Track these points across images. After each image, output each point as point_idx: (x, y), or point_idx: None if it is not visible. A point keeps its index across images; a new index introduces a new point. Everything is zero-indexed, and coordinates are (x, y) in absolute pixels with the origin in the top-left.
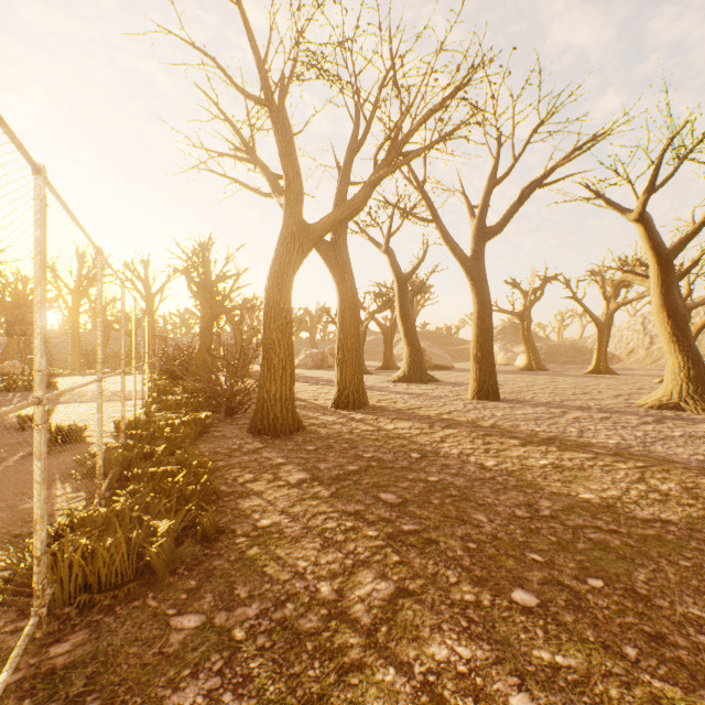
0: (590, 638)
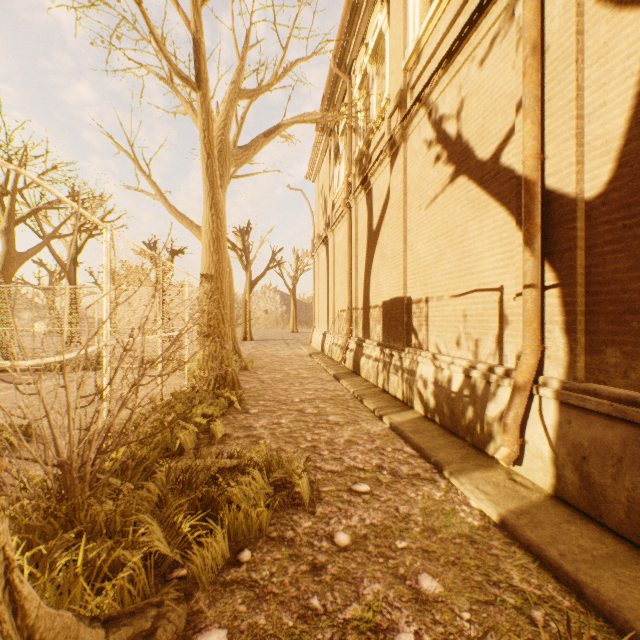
0: None
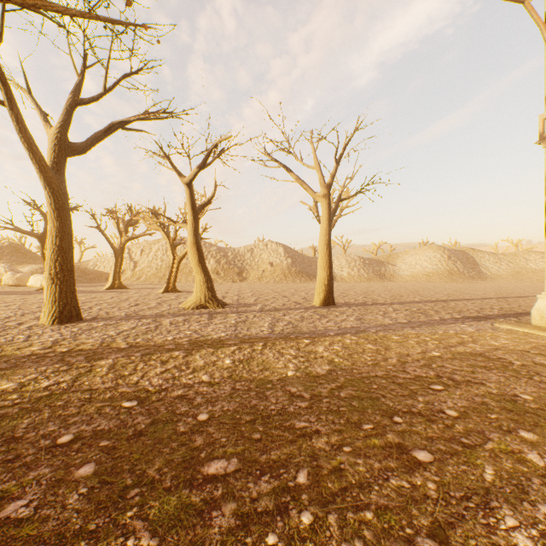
0: (459, 448)
